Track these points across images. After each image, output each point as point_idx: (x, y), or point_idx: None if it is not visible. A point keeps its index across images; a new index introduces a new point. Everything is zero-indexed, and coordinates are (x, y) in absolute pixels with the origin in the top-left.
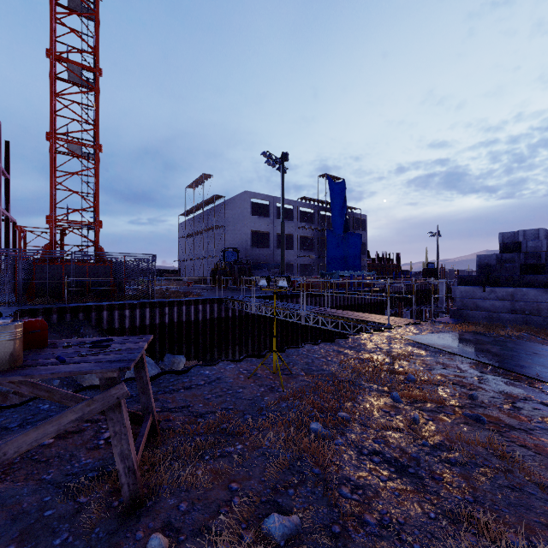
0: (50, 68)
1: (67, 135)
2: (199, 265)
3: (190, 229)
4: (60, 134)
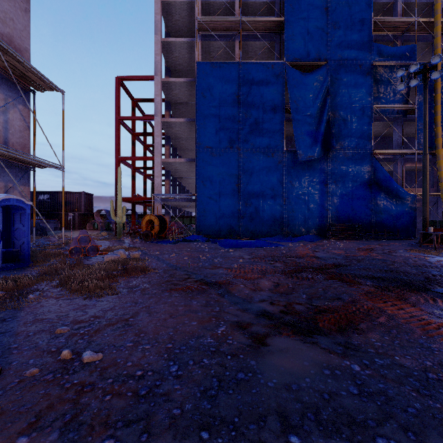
0: None
1: None
2: None
3: None
4: None
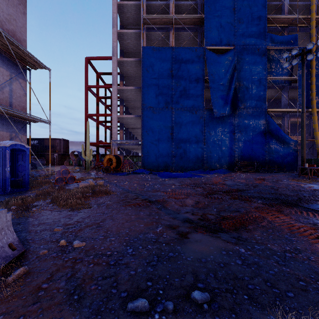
0: None
1: None
2: None
3: None
4: None
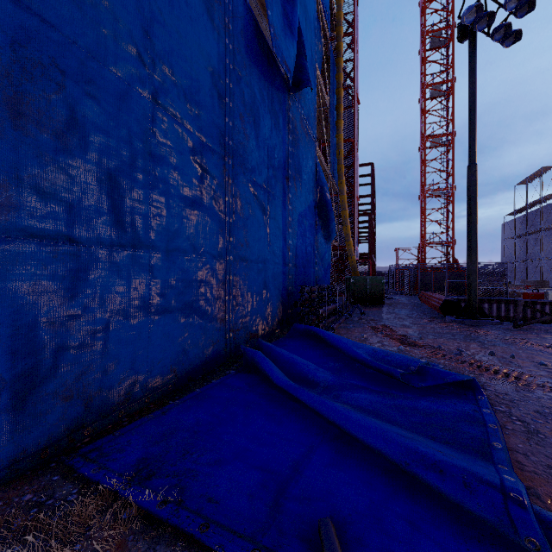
0: (424, 147)
1: (433, 186)
2: (532, 267)
3: (519, 229)
4: (429, 187)
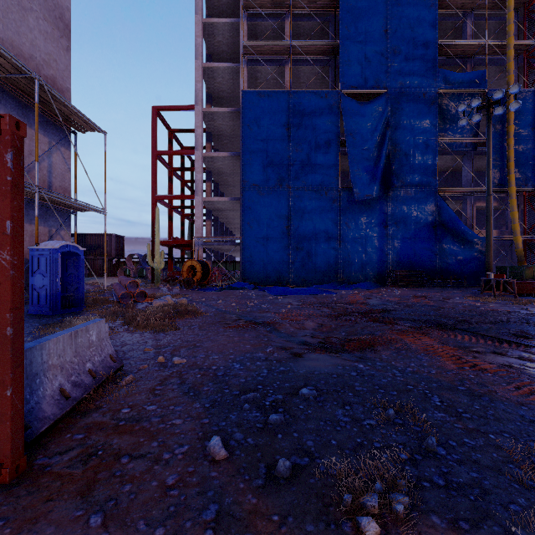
0: None
1: None
2: None
3: None
4: None
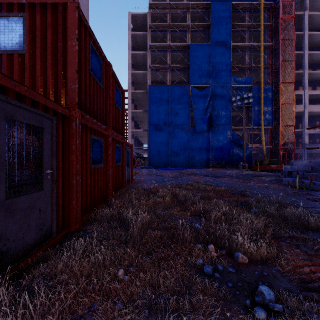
0: None
1: None
2: None
3: None
4: None
